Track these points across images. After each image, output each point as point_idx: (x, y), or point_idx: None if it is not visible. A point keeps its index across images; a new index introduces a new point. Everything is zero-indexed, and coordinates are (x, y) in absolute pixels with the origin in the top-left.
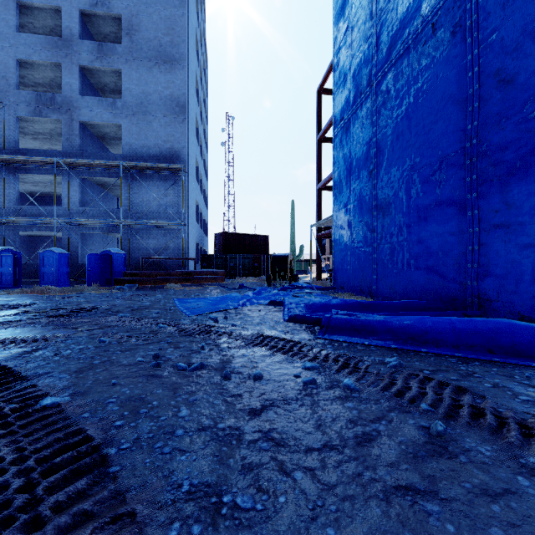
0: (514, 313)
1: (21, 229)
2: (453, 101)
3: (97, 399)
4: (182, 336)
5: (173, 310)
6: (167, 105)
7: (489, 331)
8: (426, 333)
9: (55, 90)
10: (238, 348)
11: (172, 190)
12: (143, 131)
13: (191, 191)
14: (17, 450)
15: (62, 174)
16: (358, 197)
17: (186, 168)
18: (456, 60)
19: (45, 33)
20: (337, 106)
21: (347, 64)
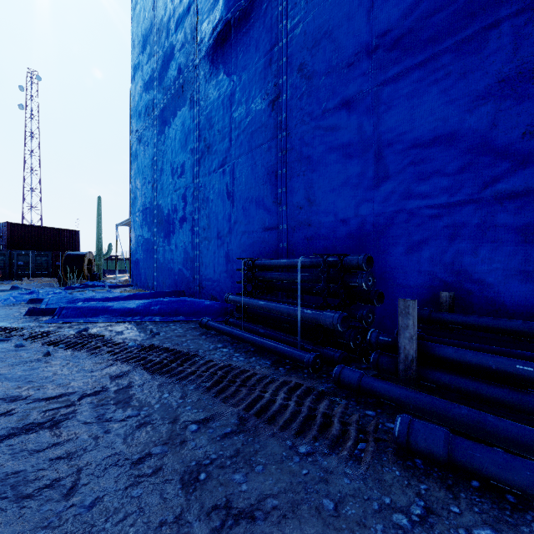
0: (210, 295)
1: None
2: (190, 148)
3: None
4: None
5: None
6: None
7: (168, 305)
8: (132, 310)
9: None
10: None
11: None
12: None
13: None
14: None
15: None
16: (146, 205)
17: None
18: (191, 120)
19: None
20: (134, 117)
21: (140, 83)
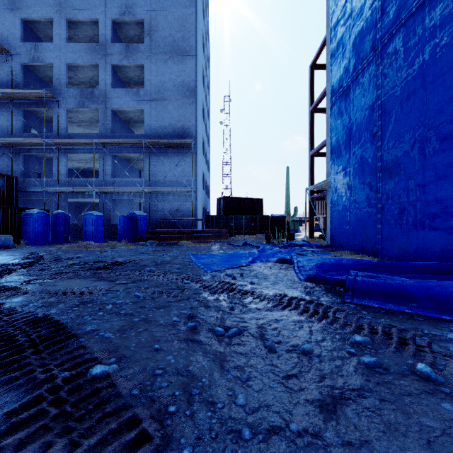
0: None
1: (69, 197)
2: None
3: (143, 368)
4: (207, 293)
5: (191, 265)
6: (179, 91)
7: None
8: None
9: (94, 86)
10: (267, 310)
11: (183, 161)
12: (160, 114)
13: (198, 162)
14: (69, 444)
15: (99, 152)
16: (359, 160)
17: (195, 142)
18: None
19: (86, 42)
20: (334, 76)
21: (346, 35)
